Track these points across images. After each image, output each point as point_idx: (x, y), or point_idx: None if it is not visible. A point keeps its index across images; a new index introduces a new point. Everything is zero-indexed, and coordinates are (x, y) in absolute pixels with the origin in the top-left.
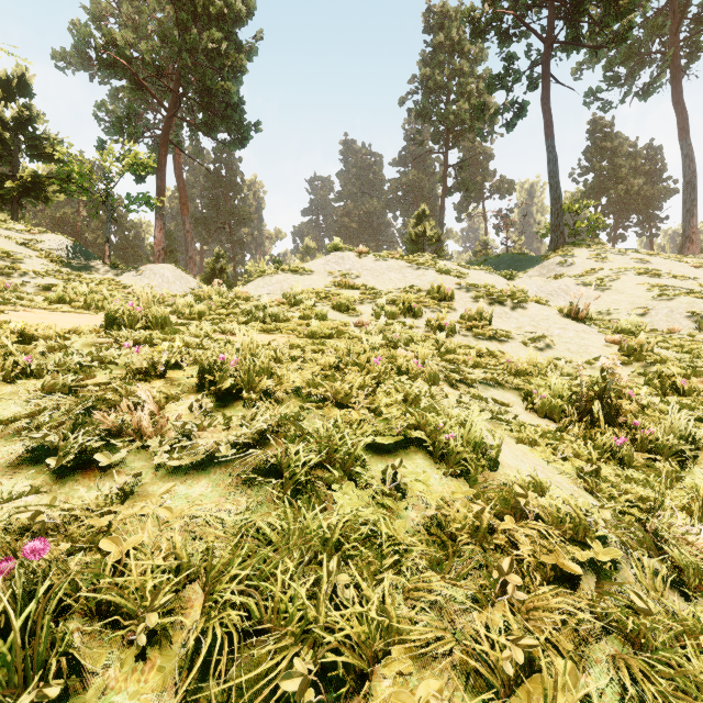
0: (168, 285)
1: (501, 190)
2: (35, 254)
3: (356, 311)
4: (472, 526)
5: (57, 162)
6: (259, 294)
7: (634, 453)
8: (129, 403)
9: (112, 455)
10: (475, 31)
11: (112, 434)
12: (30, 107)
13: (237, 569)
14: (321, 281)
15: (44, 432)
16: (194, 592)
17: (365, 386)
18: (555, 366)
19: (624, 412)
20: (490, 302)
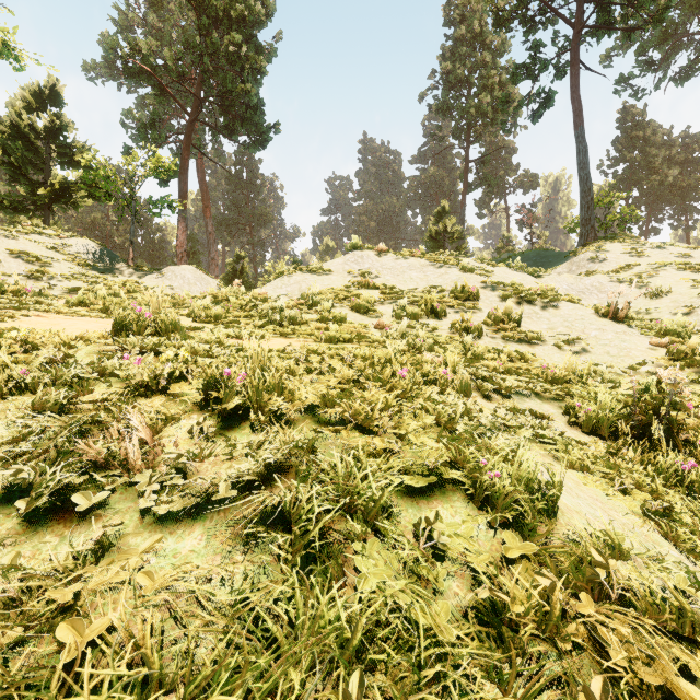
0: (189, 286)
1: (524, 185)
2: (63, 257)
3: (376, 312)
4: (539, 613)
5: (86, 168)
6: (277, 295)
7: None
8: (120, 427)
9: (96, 492)
10: (498, 20)
11: (98, 465)
12: (60, 116)
13: (225, 682)
14: (340, 281)
15: (18, 465)
16: None
17: (389, 403)
18: (593, 371)
19: (686, 429)
20: (518, 301)
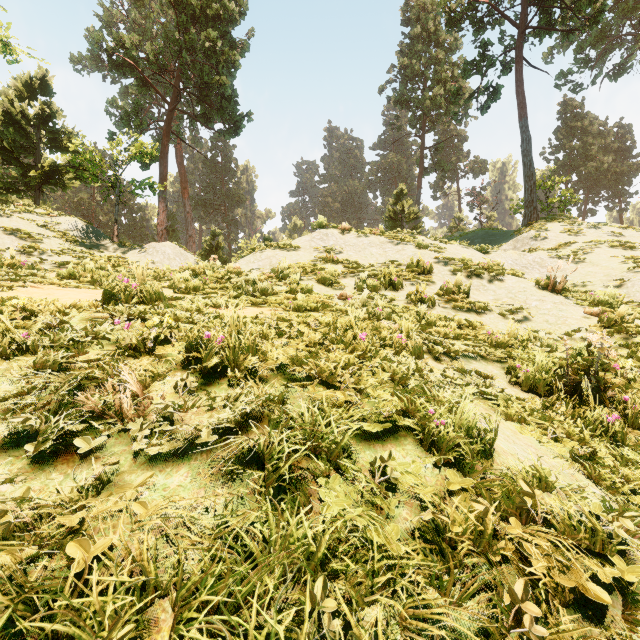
0: (169, 261)
1: (474, 170)
2: (53, 234)
3: (339, 284)
4: (475, 532)
5: (73, 152)
6: (250, 269)
7: (625, 430)
8: (114, 382)
9: (94, 438)
10: (450, 20)
11: (95, 415)
12: (50, 104)
13: (211, 586)
14: (307, 257)
15: (25, 414)
16: (164, 611)
17: (350, 362)
18: (534, 337)
19: (612, 387)
20: (467, 275)
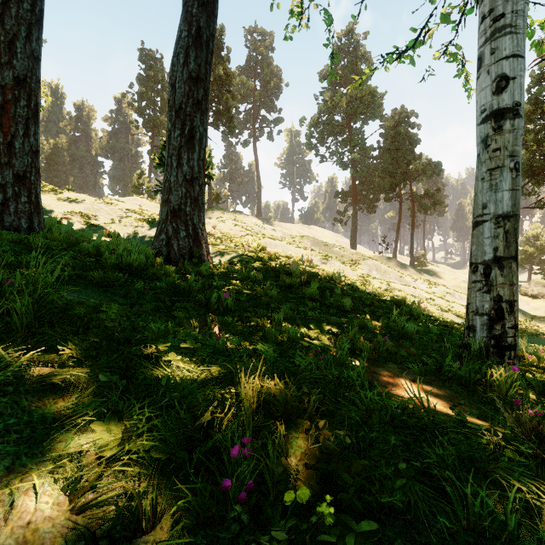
0: None
1: None
2: None
3: None
4: None
5: None
6: None
7: None
8: None
9: None
10: None
11: None
12: None
13: None
14: (133, 207)
15: None
16: None
17: None
18: None
19: None
20: None
